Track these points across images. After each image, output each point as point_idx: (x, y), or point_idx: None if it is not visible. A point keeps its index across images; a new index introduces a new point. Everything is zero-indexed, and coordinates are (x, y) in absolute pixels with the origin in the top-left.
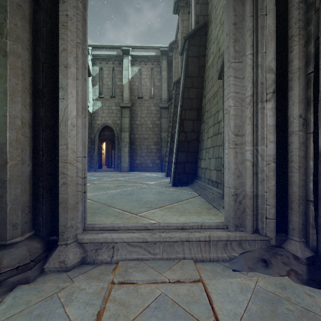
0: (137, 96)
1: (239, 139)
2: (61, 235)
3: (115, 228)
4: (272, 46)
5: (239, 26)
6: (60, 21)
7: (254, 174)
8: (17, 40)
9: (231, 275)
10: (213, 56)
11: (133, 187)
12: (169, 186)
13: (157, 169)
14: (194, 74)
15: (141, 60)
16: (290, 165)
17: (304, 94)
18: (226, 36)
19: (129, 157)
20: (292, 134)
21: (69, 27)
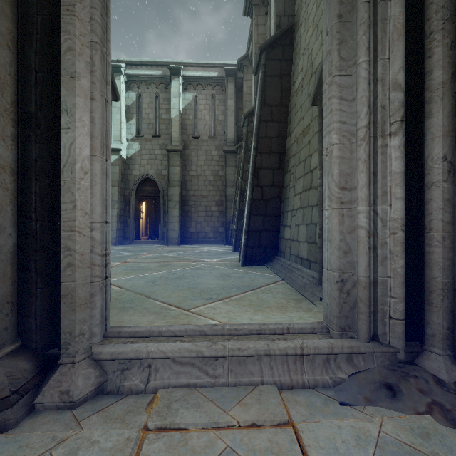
0: (191, 135)
1: (347, 194)
2: (65, 349)
3: (154, 334)
4: (400, 49)
5: (347, 20)
6: (64, 3)
7: (370, 249)
8: None
9: (339, 412)
10: (303, 74)
11: (185, 268)
12: (237, 266)
13: (221, 240)
14: (274, 102)
15: (197, 84)
16: (427, 235)
17: (450, 123)
18: (326, 36)
19: (179, 223)
20: (431, 186)
21: (78, 14)
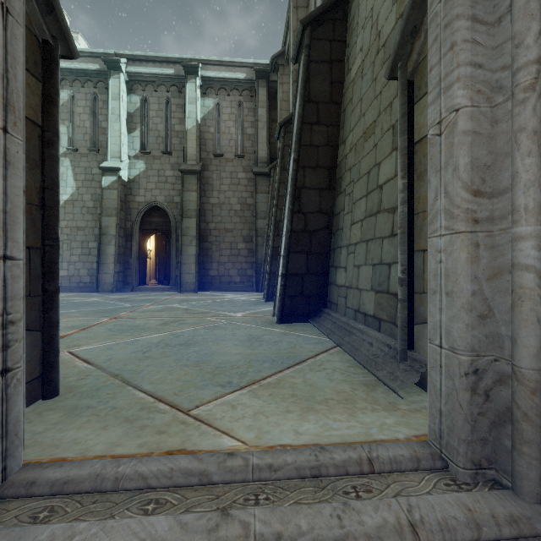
0: (212, 153)
1: (484, 204)
2: None
3: (104, 485)
4: None
5: None
6: None
7: None
8: None
9: None
10: (364, 54)
11: (197, 326)
12: (271, 323)
13: (250, 286)
14: (322, 98)
15: (220, 87)
16: None
17: None
18: None
19: (196, 265)
20: None
21: None
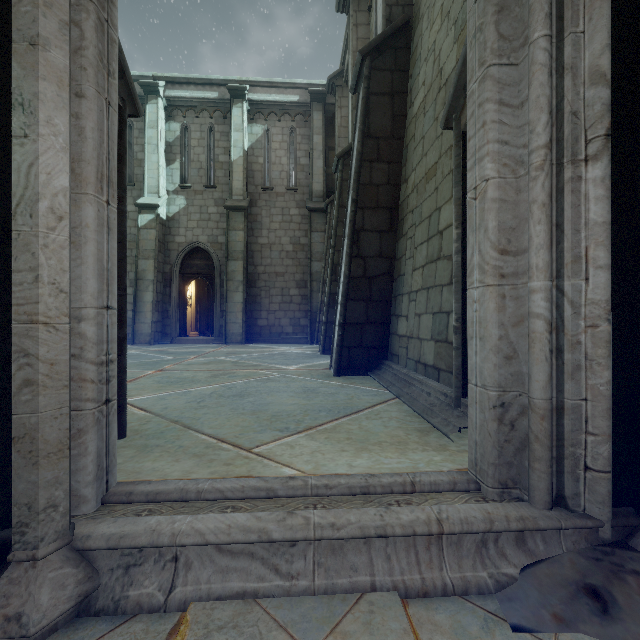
0: (261, 186)
1: (510, 261)
2: (20, 534)
3: (189, 496)
4: (604, 14)
5: None
6: None
7: (552, 353)
8: None
9: None
10: (426, 89)
11: (249, 379)
12: (328, 376)
13: (303, 337)
14: (382, 133)
15: (270, 112)
16: None
17: None
18: (474, 4)
19: (243, 313)
20: None
21: None
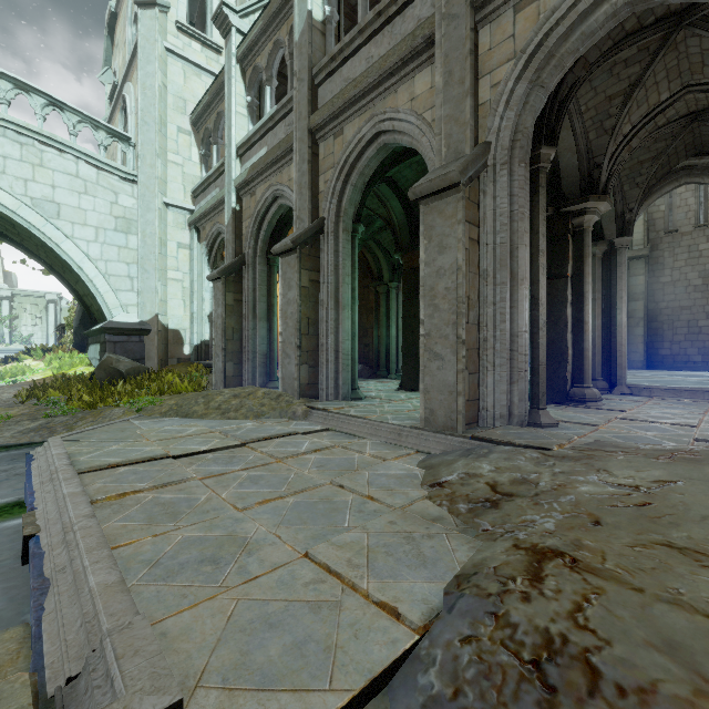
0: (662, 231)
1: None
2: (618, 381)
3: (649, 386)
4: None
5: None
6: (618, 276)
7: None
8: (599, 292)
9: None
10: None
11: (659, 379)
12: None
13: None
14: None
15: None
16: None
17: None
18: None
19: (644, 344)
20: None
21: (623, 278)
